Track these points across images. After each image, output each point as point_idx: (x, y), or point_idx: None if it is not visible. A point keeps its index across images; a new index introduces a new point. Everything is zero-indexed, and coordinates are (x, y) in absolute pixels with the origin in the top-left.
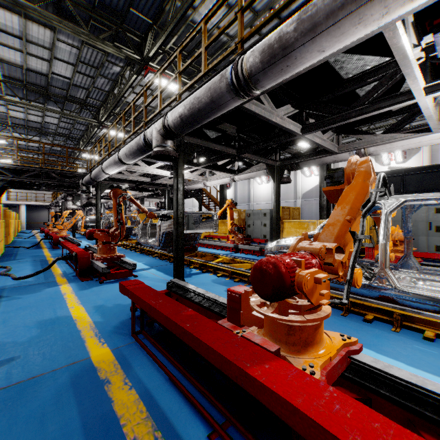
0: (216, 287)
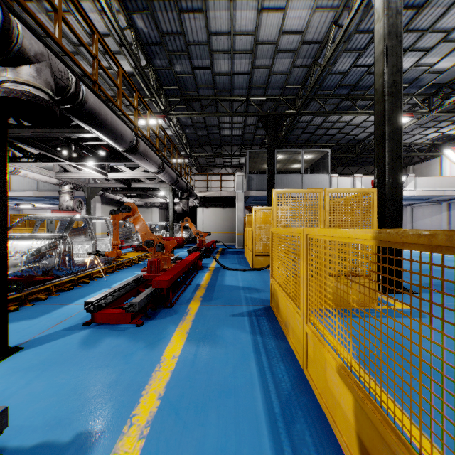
0: (17, 326)
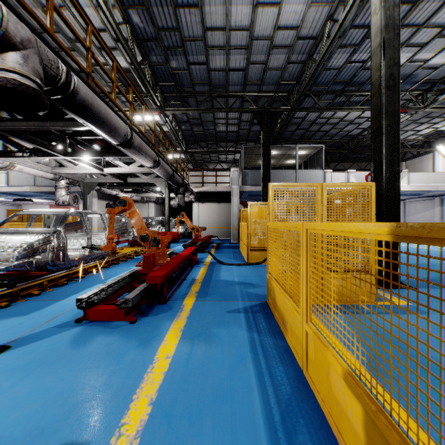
0: (7, 323)
